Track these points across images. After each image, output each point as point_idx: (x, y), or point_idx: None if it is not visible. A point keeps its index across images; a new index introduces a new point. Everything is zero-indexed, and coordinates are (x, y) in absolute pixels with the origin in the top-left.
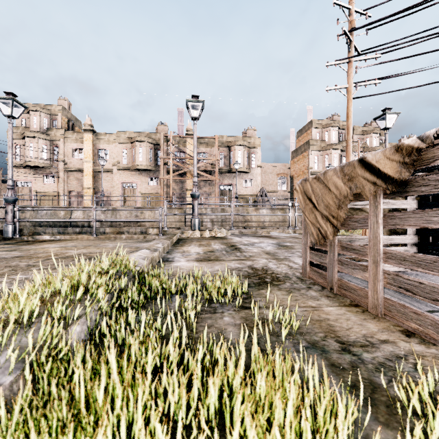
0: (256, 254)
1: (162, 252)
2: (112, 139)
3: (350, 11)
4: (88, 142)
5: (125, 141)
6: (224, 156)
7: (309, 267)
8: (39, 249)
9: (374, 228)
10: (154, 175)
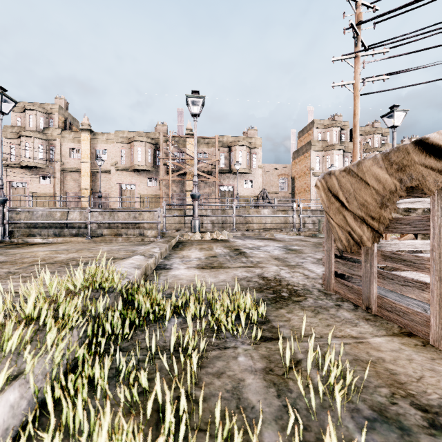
0: (264, 260)
1: (159, 258)
2: (110, 139)
3: (357, 3)
4: (86, 142)
5: (124, 141)
6: (225, 156)
7: (333, 278)
8: (27, 253)
9: (441, 233)
10: (153, 175)
